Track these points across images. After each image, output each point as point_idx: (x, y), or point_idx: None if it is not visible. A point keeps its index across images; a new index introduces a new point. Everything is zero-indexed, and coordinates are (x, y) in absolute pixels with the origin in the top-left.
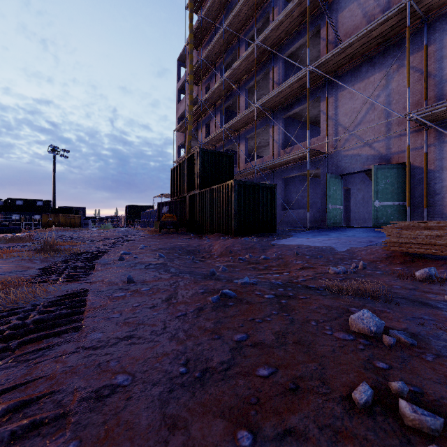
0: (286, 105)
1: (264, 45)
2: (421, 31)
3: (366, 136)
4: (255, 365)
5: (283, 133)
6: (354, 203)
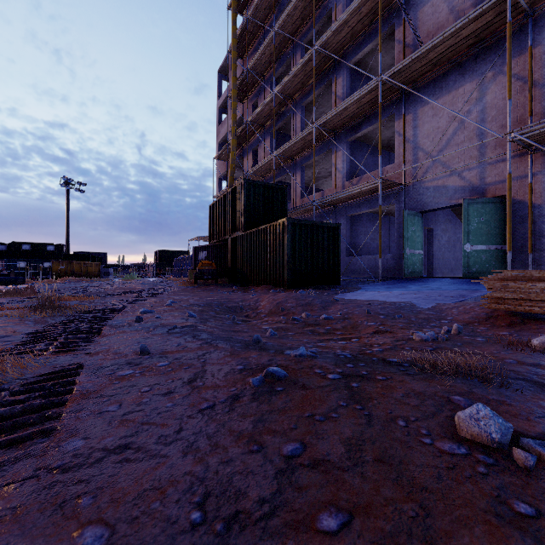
0: (352, 125)
1: (325, 51)
2: (525, 29)
3: (453, 163)
4: (315, 507)
5: (349, 160)
6: (438, 247)
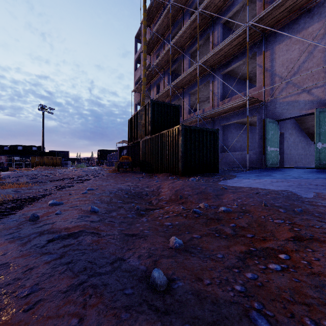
0: (224, 62)
1: (206, 11)
2: None
3: (304, 83)
4: None
5: (222, 87)
6: (286, 146)
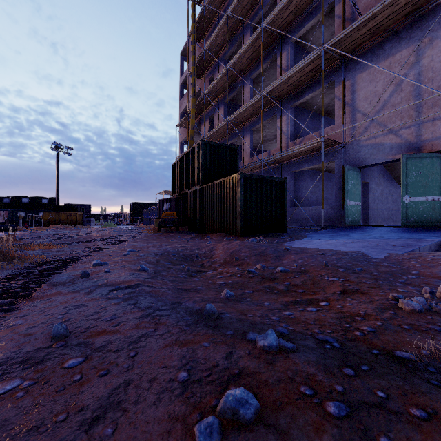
0: (295, 92)
1: (271, 27)
2: None
3: (390, 122)
4: None
5: (292, 124)
6: (372, 199)
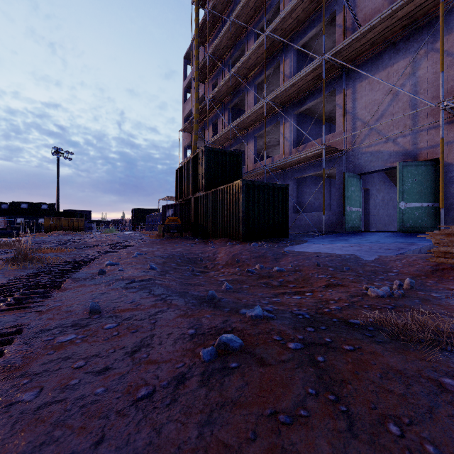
0: (298, 99)
1: (274, 35)
2: None
3: (388, 131)
4: None
5: (295, 130)
6: (373, 205)
